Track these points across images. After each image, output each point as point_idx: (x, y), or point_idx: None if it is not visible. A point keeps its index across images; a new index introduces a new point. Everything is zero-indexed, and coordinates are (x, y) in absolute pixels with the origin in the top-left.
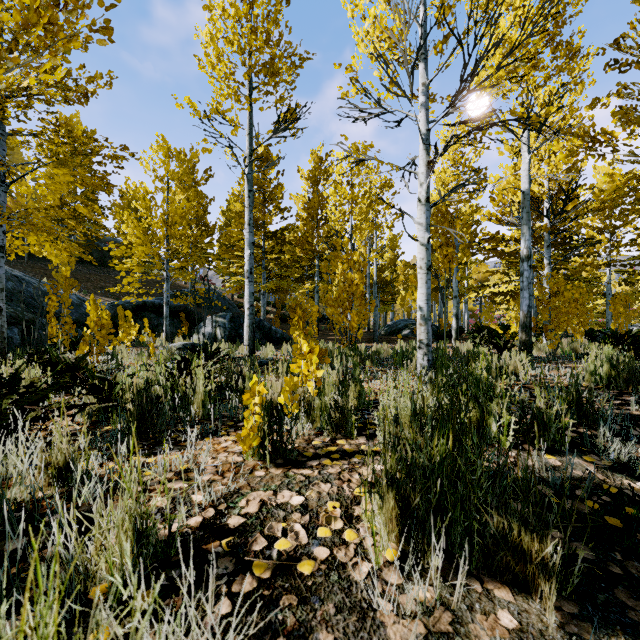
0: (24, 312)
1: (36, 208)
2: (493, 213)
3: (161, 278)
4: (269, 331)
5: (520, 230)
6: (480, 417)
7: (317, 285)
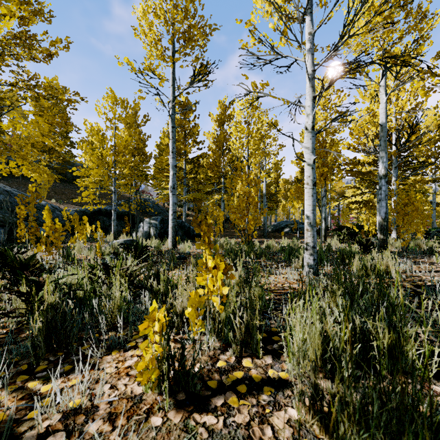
0: (10, 217)
1: (9, 139)
2: (351, 144)
3: (111, 192)
4: (188, 230)
5: (369, 156)
6: (395, 341)
7: (223, 196)
